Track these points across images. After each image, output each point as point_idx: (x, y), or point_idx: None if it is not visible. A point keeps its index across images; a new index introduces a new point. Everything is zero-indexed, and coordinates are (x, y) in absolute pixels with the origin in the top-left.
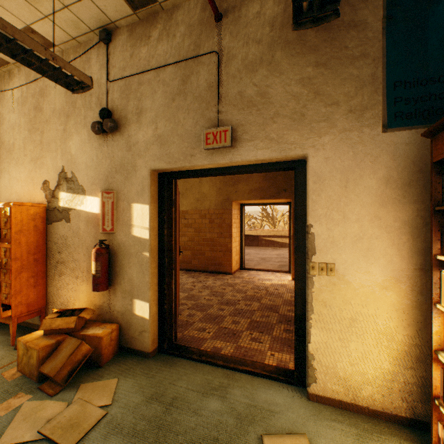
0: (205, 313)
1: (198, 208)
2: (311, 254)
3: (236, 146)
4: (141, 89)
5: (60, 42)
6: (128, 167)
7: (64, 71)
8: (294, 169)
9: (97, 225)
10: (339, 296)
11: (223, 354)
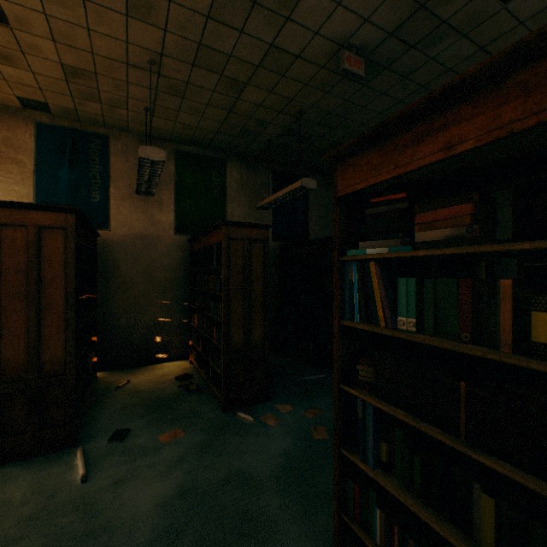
0: None
1: None
2: None
3: None
4: None
5: None
6: None
7: None
8: None
9: None
10: None
11: None
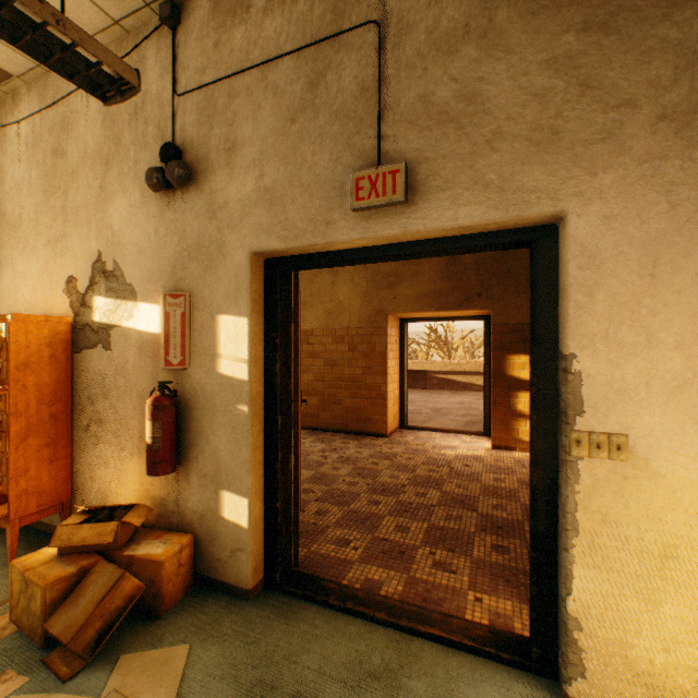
0: (345, 509)
1: (331, 326)
2: (574, 415)
3: (416, 202)
4: (233, 105)
5: (92, 31)
6: (211, 249)
7: (83, 56)
8: (532, 244)
9: (156, 355)
10: (637, 503)
11: (384, 596)
